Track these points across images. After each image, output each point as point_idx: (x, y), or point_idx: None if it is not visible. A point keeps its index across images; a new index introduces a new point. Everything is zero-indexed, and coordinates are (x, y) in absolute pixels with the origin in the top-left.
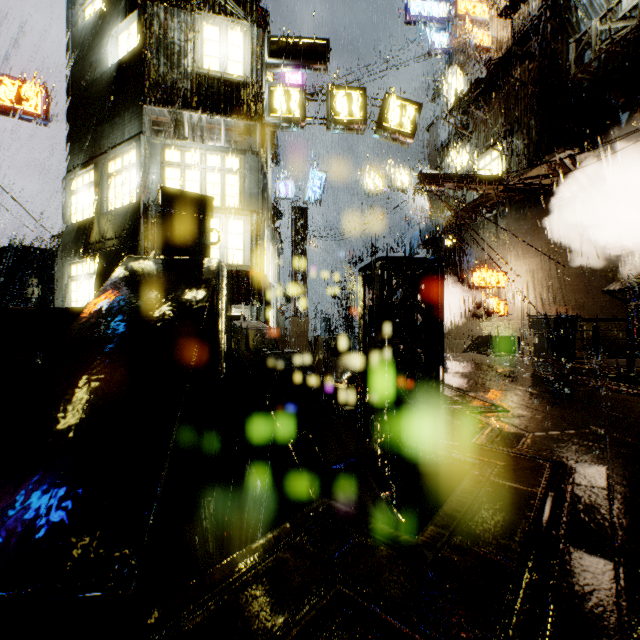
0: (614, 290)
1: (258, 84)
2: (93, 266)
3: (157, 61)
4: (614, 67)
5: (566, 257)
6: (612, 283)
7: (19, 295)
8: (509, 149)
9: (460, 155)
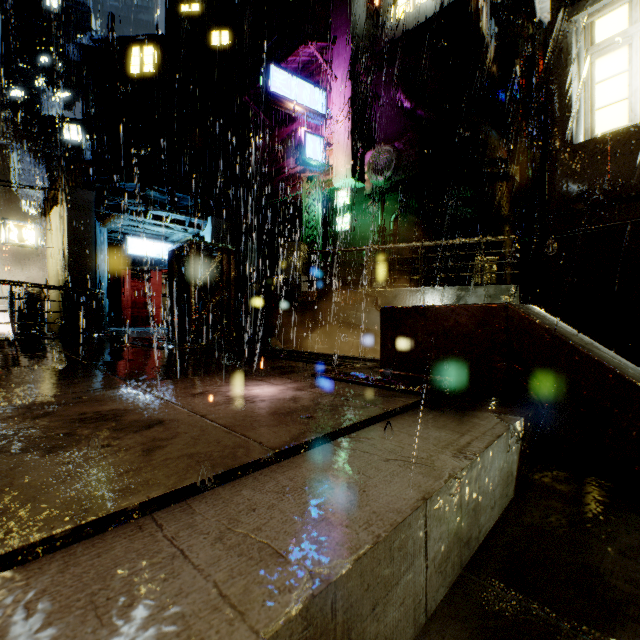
0: None
1: None
2: None
3: None
4: None
5: None
6: None
7: None
8: None
9: None
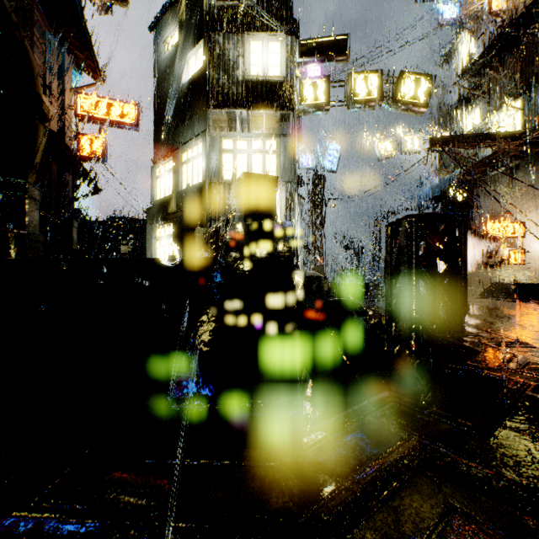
0: None
1: (291, 81)
2: (171, 229)
3: (218, 75)
4: None
5: None
6: None
7: (118, 251)
8: (526, 104)
9: (471, 115)
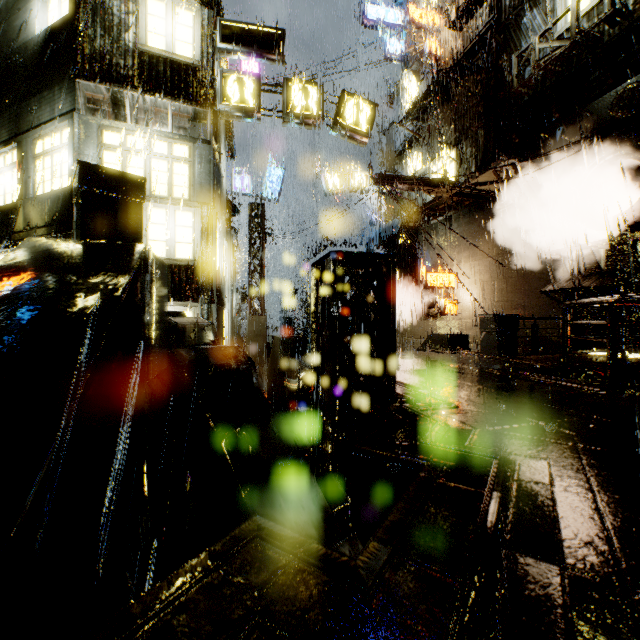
0: (550, 291)
1: (209, 68)
2: None
3: (93, 32)
4: (550, 84)
5: (509, 260)
6: (549, 284)
7: None
8: (459, 156)
9: (415, 159)
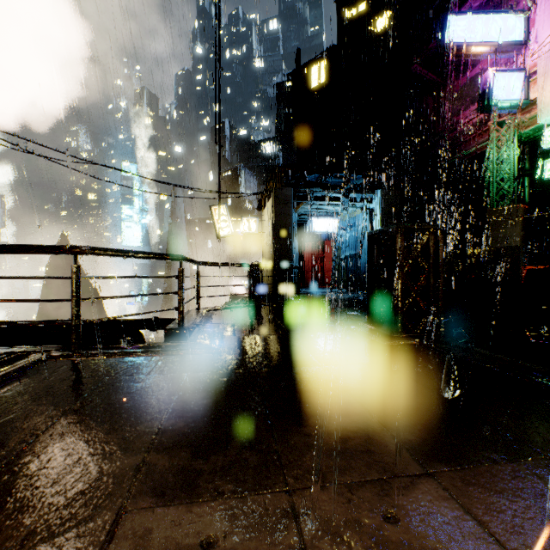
0: None
1: None
2: None
3: None
4: None
5: None
6: None
7: None
8: None
9: None
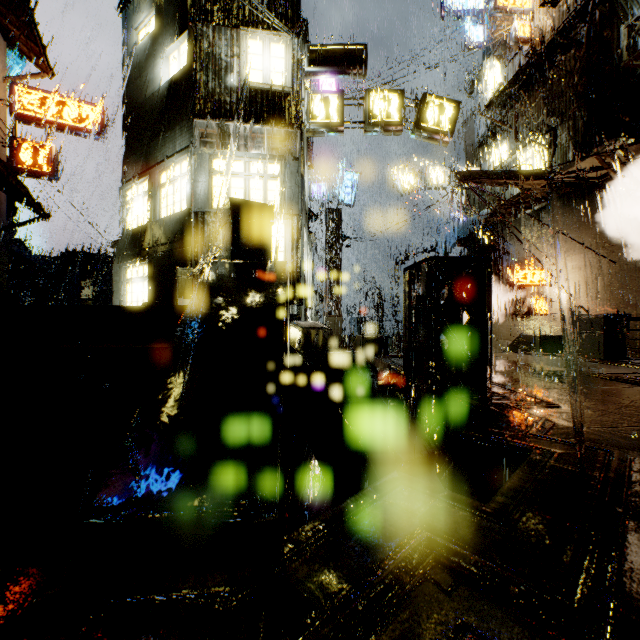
0: None
1: (298, 92)
2: (146, 269)
3: (206, 77)
4: None
5: (617, 253)
6: None
7: (76, 297)
8: (553, 142)
9: (498, 150)
